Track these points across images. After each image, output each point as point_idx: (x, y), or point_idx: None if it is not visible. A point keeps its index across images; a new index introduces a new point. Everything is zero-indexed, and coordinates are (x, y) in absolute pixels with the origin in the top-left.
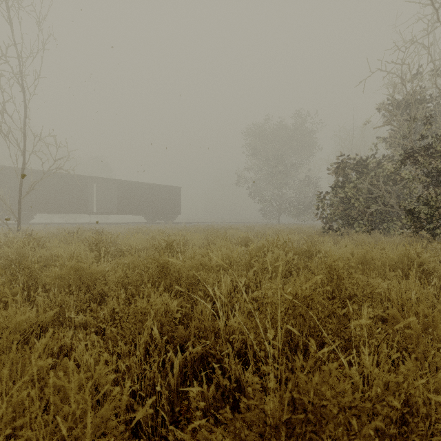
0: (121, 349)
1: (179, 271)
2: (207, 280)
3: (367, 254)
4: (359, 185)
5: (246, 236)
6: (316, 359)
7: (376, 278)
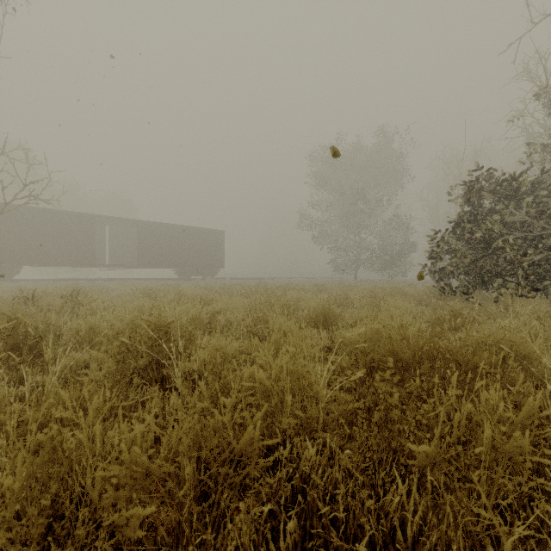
0: None
1: None
2: None
3: None
4: (508, 217)
5: (325, 306)
6: None
7: None
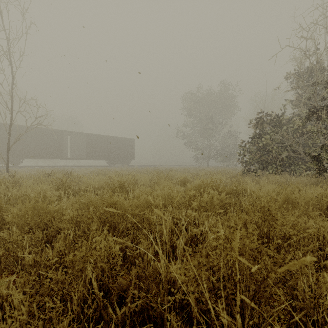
0: (56, 304)
1: (125, 211)
2: (151, 219)
3: (290, 194)
4: (272, 137)
5: (184, 177)
6: (264, 317)
7: (302, 216)
